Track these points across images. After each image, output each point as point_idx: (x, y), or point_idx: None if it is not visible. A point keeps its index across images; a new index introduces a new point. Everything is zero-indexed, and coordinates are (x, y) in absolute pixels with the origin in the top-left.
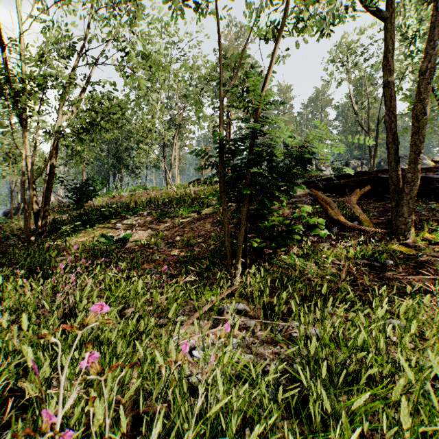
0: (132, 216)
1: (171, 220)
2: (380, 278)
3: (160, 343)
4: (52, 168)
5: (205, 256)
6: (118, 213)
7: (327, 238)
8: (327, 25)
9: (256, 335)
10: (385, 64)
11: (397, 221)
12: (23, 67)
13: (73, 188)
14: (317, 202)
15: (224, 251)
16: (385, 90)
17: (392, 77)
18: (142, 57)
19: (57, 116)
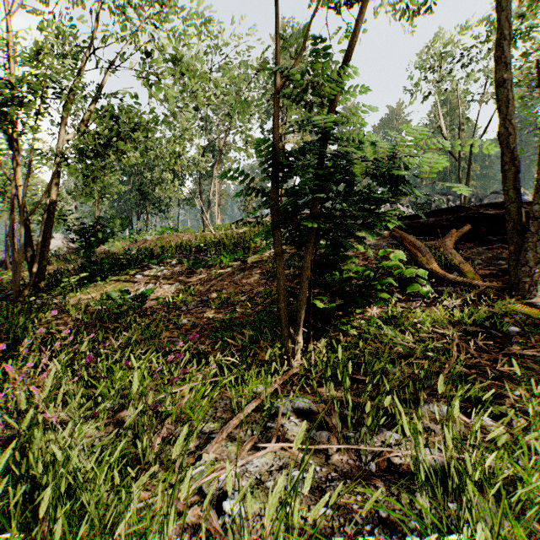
0: (156, 265)
1: (207, 271)
2: (504, 355)
3: (169, 481)
4: (52, 203)
5: (250, 321)
6: (139, 262)
7: (418, 295)
8: (410, 17)
9: (331, 462)
10: (499, 56)
11: (518, 271)
12: (14, 71)
13: (79, 230)
14: (399, 247)
15: (277, 313)
16: (498, 91)
17: (509, 73)
18: (170, 61)
19: (59, 135)
